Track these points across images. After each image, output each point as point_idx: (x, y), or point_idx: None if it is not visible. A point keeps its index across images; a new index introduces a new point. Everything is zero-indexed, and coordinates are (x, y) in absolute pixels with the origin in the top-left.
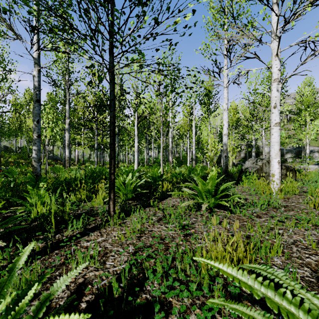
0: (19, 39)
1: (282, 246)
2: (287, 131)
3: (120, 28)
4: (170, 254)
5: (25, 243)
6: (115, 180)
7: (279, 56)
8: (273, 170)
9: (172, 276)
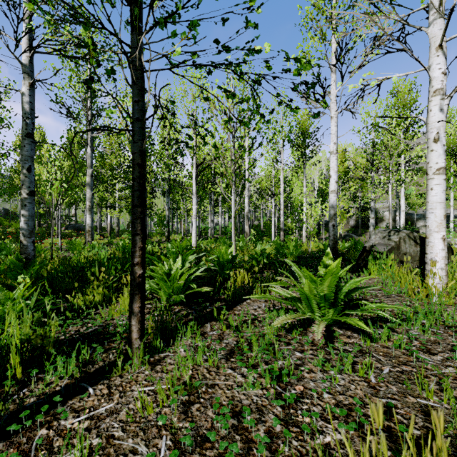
0: None
1: None
2: (417, 187)
3: None
4: None
5: None
6: (155, 267)
7: (445, 49)
8: (434, 252)
9: None
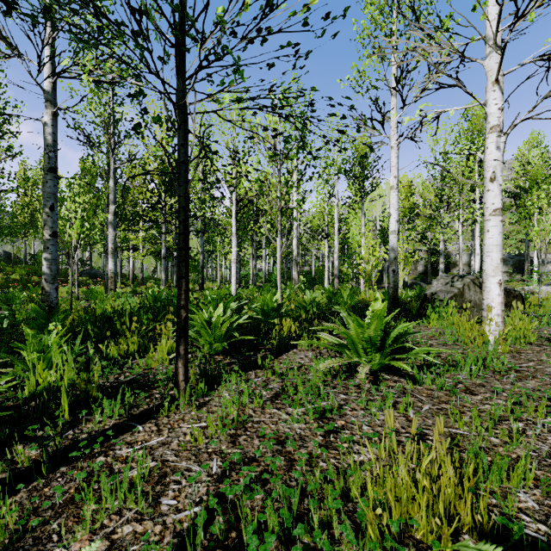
0: (15, 55)
1: (531, 463)
2: None
3: (197, 18)
4: (297, 491)
5: (5, 448)
6: (193, 315)
7: (501, 83)
8: (490, 298)
9: (301, 541)
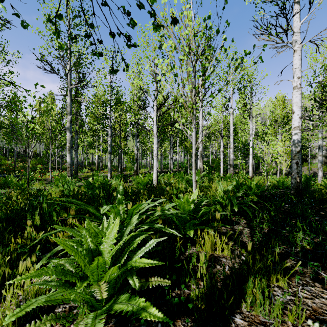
0: None
1: None
2: None
3: None
4: None
5: None
6: None
7: None
8: None
9: None
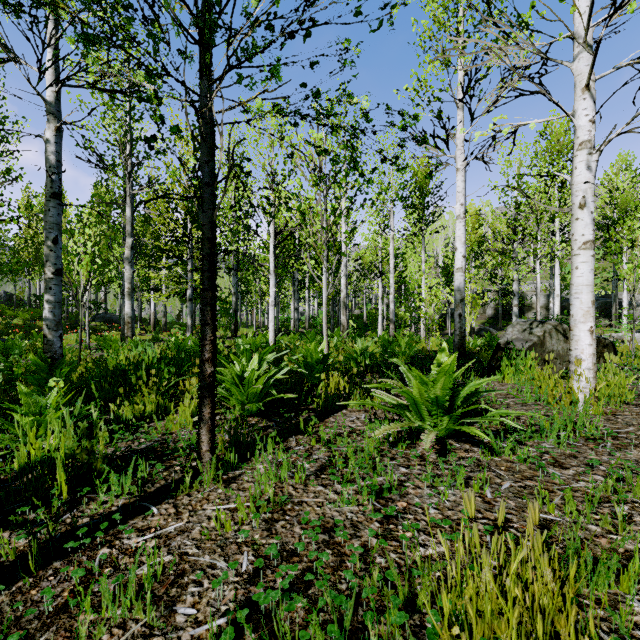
0: (11, 59)
1: None
2: None
3: (225, 6)
4: (350, 603)
5: None
6: (222, 369)
7: (593, 90)
8: (579, 348)
9: None
